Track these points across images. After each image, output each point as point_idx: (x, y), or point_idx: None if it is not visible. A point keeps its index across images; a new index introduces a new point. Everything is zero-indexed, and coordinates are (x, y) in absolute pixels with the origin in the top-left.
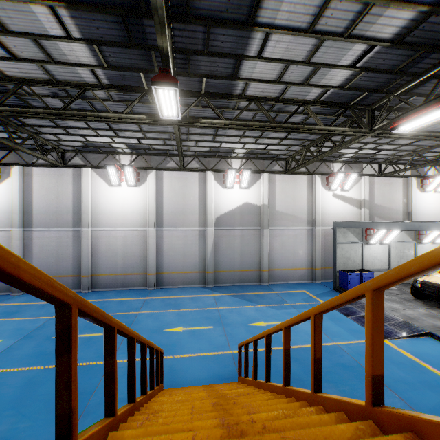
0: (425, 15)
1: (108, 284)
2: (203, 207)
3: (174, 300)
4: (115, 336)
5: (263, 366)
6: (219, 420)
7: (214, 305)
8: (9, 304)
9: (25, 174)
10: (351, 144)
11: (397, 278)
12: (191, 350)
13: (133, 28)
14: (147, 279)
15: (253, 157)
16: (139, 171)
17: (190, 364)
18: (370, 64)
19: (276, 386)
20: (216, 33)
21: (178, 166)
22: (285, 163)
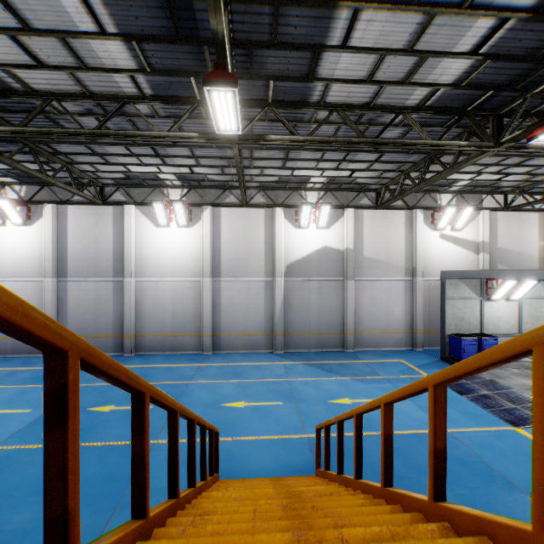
0: None
1: (155, 347)
2: (270, 253)
3: (235, 367)
4: (146, 406)
5: (349, 456)
6: (293, 534)
7: (284, 376)
8: (41, 367)
9: (58, 213)
10: (468, 164)
11: None
12: (255, 431)
13: (181, 15)
14: (201, 341)
15: (334, 188)
16: (191, 208)
17: (254, 449)
18: (498, 48)
19: (371, 486)
20: (287, 15)
21: (239, 201)
22: (376, 195)
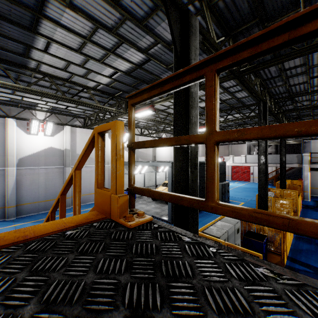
0: (136, 67)
1: None
2: (3, 150)
3: None
4: None
5: None
6: None
7: None
8: None
9: None
10: (118, 117)
11: (63, 189)
12: None
13: None
14: None
15: (57, 112)
16: None
17: None
18: (119, 79)
19: None
20: (2, 23)
21: None
22: (84, 120)
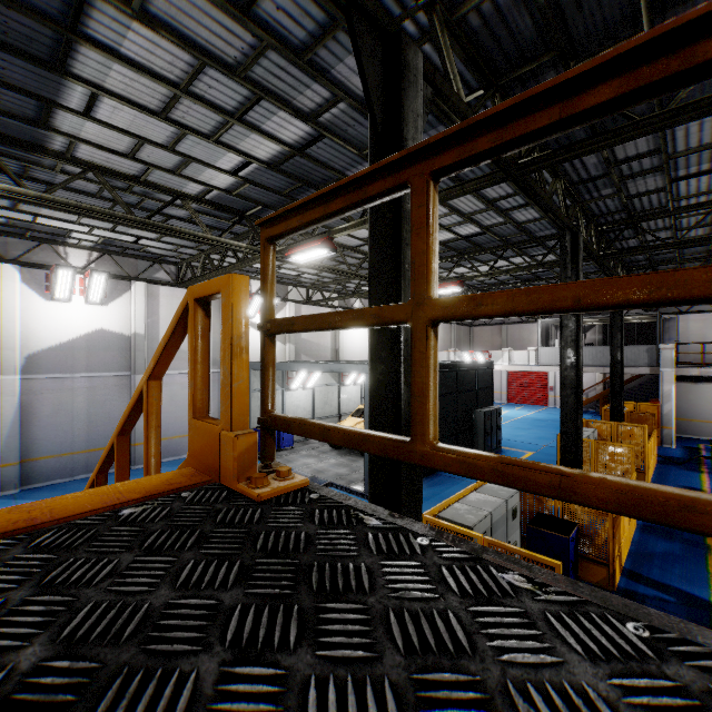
0: (291, 153)
1: None
2: None
3: None
4: None
5: None
6: None
7: None
8: None
9: None
10: (255, 262)
11: (124, 422)
12: None
13: None
14: None
15: (115, 252)
16: None
17: None
18: (254, 178)
19: None
20: None
21: None
22: (177, 269)
